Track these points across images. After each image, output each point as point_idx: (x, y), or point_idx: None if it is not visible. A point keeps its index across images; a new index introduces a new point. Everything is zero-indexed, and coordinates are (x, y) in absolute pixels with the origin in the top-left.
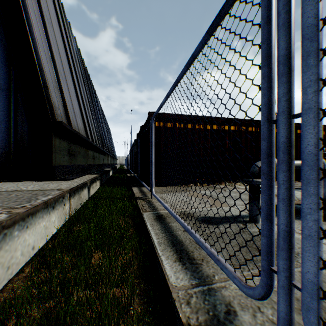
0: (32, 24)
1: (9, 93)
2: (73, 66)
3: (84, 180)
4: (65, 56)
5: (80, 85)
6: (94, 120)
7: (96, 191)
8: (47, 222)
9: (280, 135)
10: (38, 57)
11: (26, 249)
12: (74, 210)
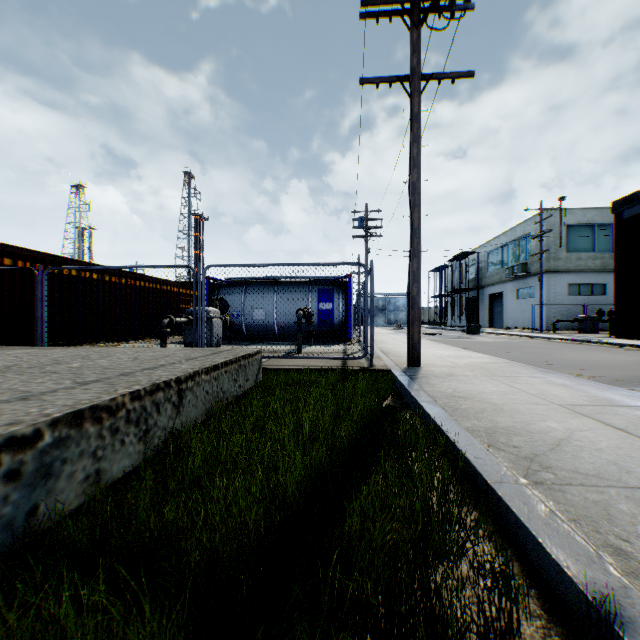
0: None
1: None
2: None
3: None
4: None
5: None
6: None
7: None
8: None
9: (199, 314)
10: None
11: None
12: None
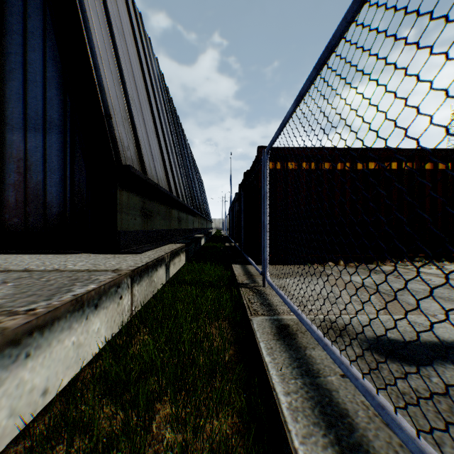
0: (91, 28)
1: (65, 130)
2: (153, 94)
3: (161, 253)
4: (142, 80)
5: (161, 119)
6: (181, 168)
7: (179, 269)
8: (80, 336)
9: None
10: (99, 74)
11: (23, 401)
12: (140, 303)
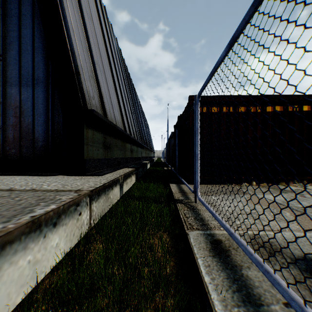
0: (65, 8)
1: (47, 85)
2: (113, 62)
3: (116, 175)
4: (105, 51)
5: (119, 80)
6: (133, 115)
7: (130, 187)
8: (37, 253)
9: None
10: (70, 42)
11: None
12: (98, 216)
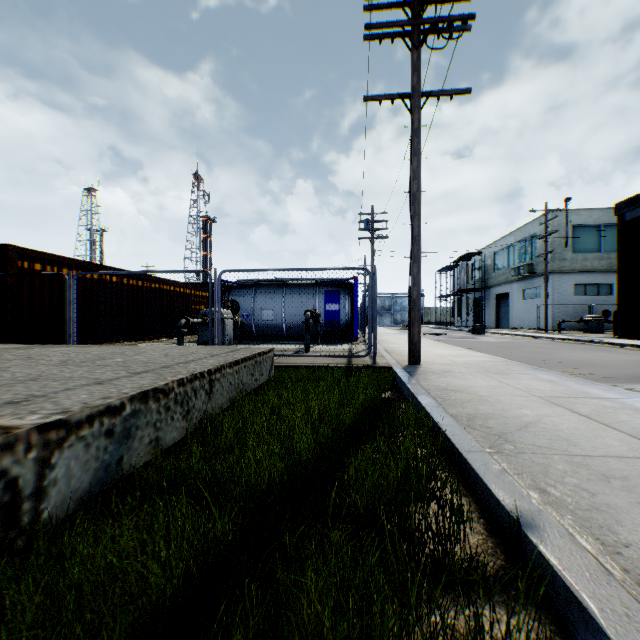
0: None
1: None
2: None
3: None
4: None
5: None
6: None
7: None
8: None
9: (215, 315)
10: None
11: None
12: None
